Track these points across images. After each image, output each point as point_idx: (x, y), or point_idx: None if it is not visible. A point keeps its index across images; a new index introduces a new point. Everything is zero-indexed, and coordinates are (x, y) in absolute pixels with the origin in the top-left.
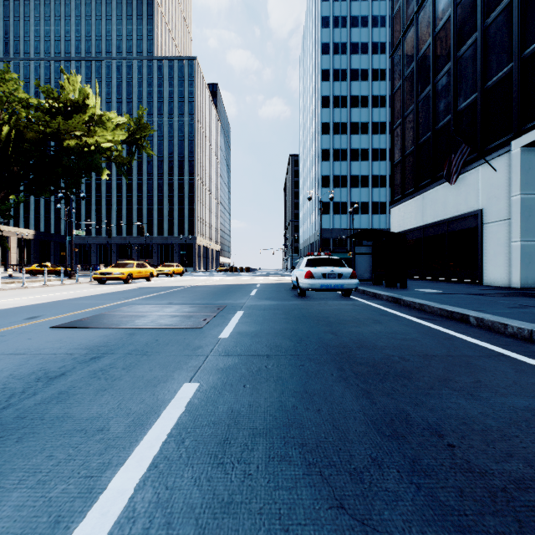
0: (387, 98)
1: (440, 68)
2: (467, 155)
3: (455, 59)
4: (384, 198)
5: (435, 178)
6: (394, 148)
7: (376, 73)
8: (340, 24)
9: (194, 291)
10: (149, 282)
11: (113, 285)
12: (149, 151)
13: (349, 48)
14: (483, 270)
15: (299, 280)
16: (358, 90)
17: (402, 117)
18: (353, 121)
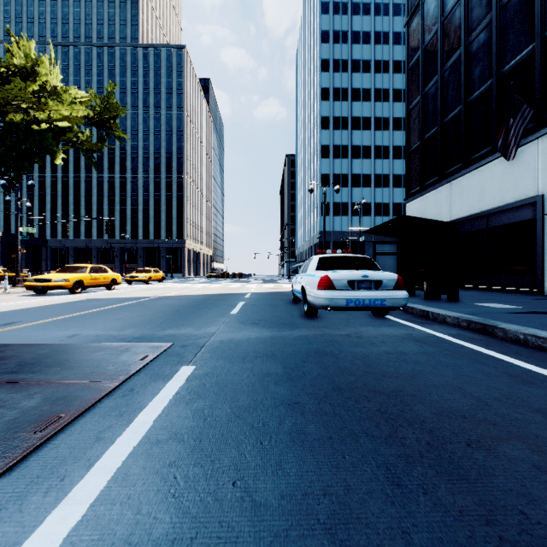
0: (390, 91)
1: (476, 23)
2: (529, 119)
3: (498, 7)
4: (387, 199)
5: (467, 162)
6: (410, 132)
7: (379, 64)
8: (341, 11)
9: (150, 306)
10: (109, 291)
11: (50, 296)
12: (122, 136)
13: (351, 36)
14: (545, 275)
15: (308, 291)
16: (359, 83)
17: (421, 93)
18: (354, 116)
